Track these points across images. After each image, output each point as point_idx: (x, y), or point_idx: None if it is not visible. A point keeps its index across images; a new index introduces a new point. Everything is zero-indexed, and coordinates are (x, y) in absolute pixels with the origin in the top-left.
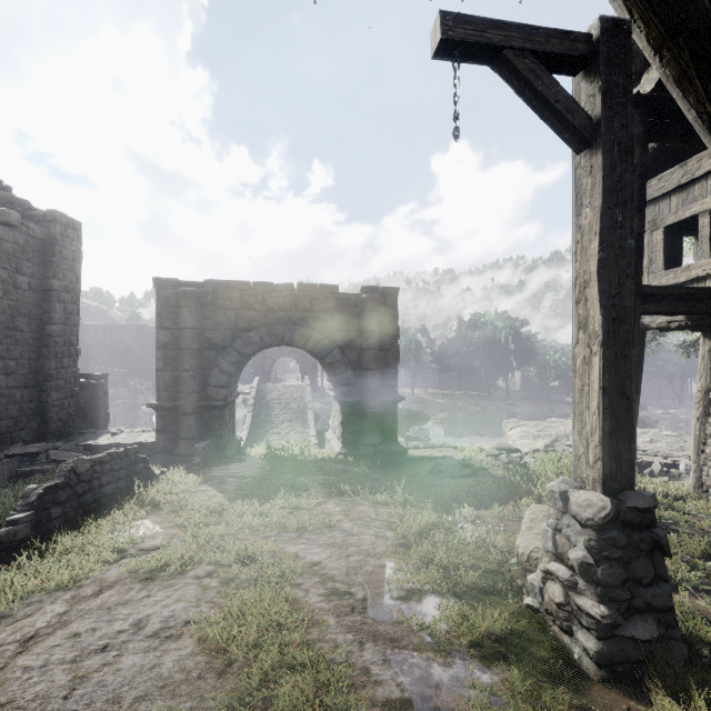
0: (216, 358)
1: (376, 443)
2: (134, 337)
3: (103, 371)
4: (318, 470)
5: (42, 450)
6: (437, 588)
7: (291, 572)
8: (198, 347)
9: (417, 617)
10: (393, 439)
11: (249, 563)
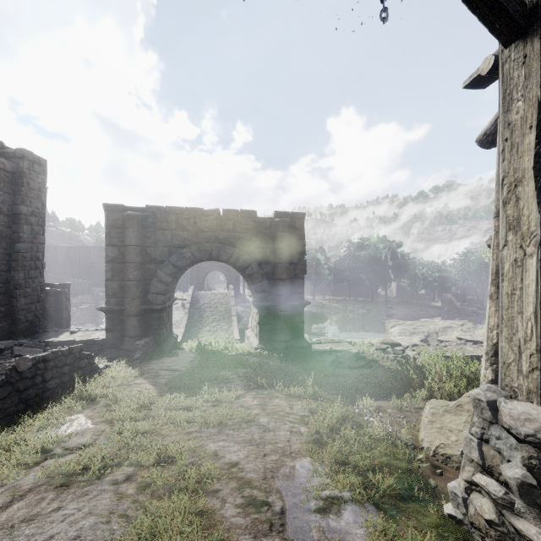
0: (155, 270)
1: (286, 340)
2: (98, 255)
3: (73, 282)
4: (238, 364)
5: (9, 346)
6: (356, 496)
7: (209, 476)
8: (140, 261)
9: (340, 538)
10: (301, 336)
11: (167, 466)
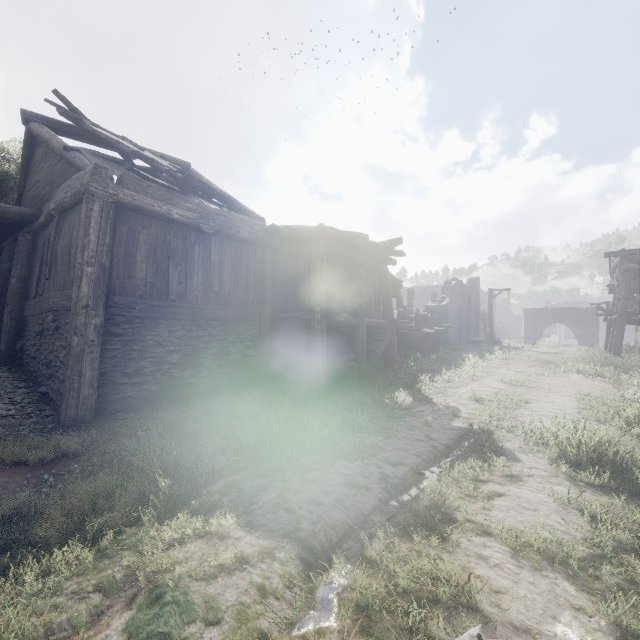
0: (539, 326)
1: None
2: None
3: None
4: None
5: None
6: None
7: None
8: (535, 324)
9: None
10: None
11: None
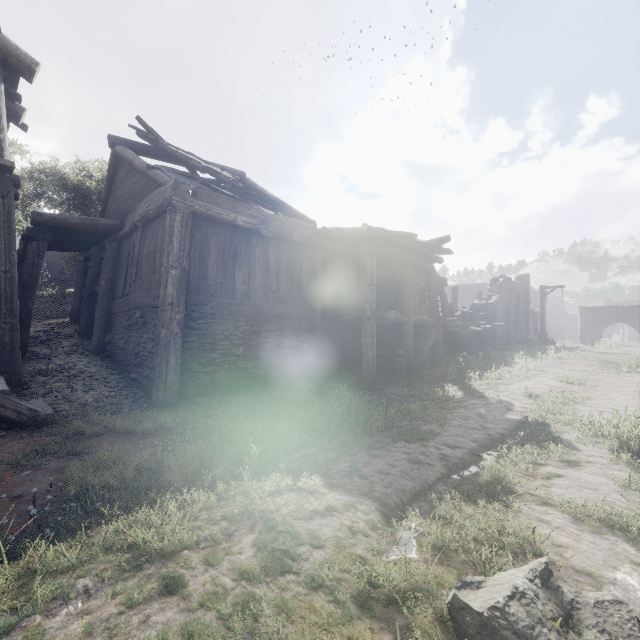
0: (598, 326)
1: None
2: None
3: None
4: None
5: None
6: None
7: None
8: (593, 323)
9: None
10: None
11: None
